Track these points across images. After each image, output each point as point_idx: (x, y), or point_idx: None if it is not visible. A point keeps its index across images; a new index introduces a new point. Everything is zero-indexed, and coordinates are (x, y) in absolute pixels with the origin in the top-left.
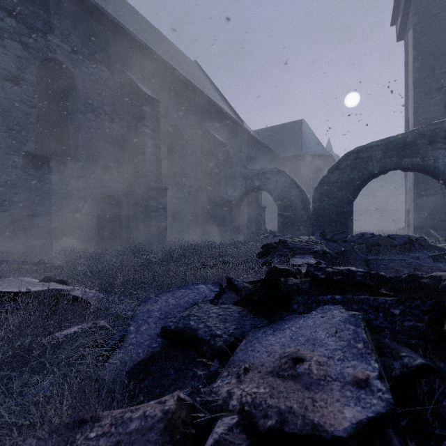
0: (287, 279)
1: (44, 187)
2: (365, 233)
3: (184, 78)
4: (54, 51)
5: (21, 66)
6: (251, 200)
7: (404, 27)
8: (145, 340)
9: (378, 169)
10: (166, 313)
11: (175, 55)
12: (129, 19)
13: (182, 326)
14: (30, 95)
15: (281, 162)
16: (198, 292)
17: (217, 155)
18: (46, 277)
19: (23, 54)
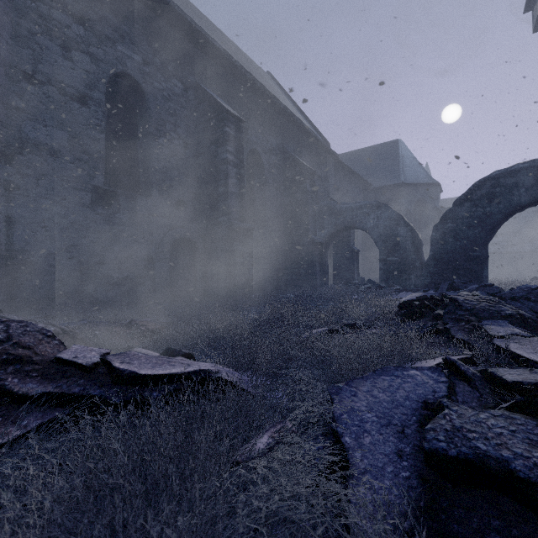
0: None
1: (113, 229)
2: (527, 285)
3: (266, 91)
4: (123, 64)
5: (89, 83)
6: (340, 241)
7: None
8: (383, 463)
9: (527, 200)
10: (385, 416)
11: (248, 65)
12: (199, 23)
13: (469, 451)
14: (98, 118)
15: (372, 193)
16: (416, 382)
17: (305, 186)
18: (169, 349)
19: (91, 68)
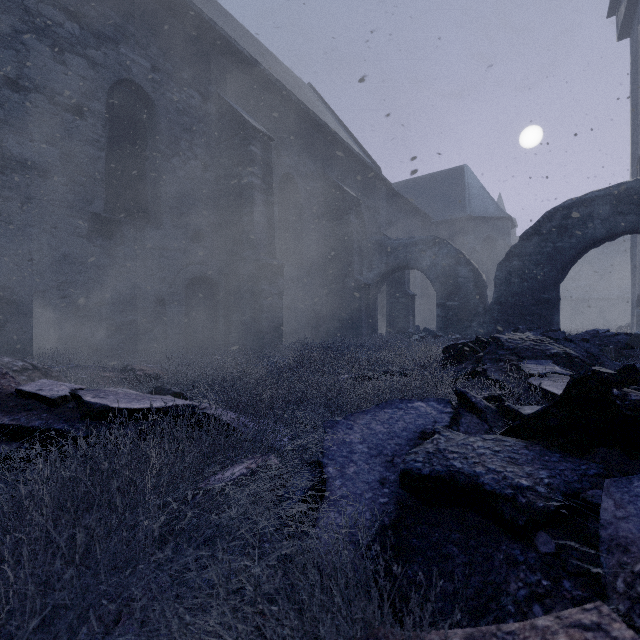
0: (624, 392)
1: (115, 264)
2: (595, 329)
3: (302, 105)
4: (128, 70)
5: (86, 91)
6: (393, 284)
7: (631, 18)
8: (362, 490)
9: (603, 233)
10: (377, 447)
11: (284, 75)
12: (223, 25)
13: (443, 469)
14: (97, 133)
15: (433, 228)
16: (419, 413)
17: (349, 218)
18: (157, 388)
19: (88, 74)
